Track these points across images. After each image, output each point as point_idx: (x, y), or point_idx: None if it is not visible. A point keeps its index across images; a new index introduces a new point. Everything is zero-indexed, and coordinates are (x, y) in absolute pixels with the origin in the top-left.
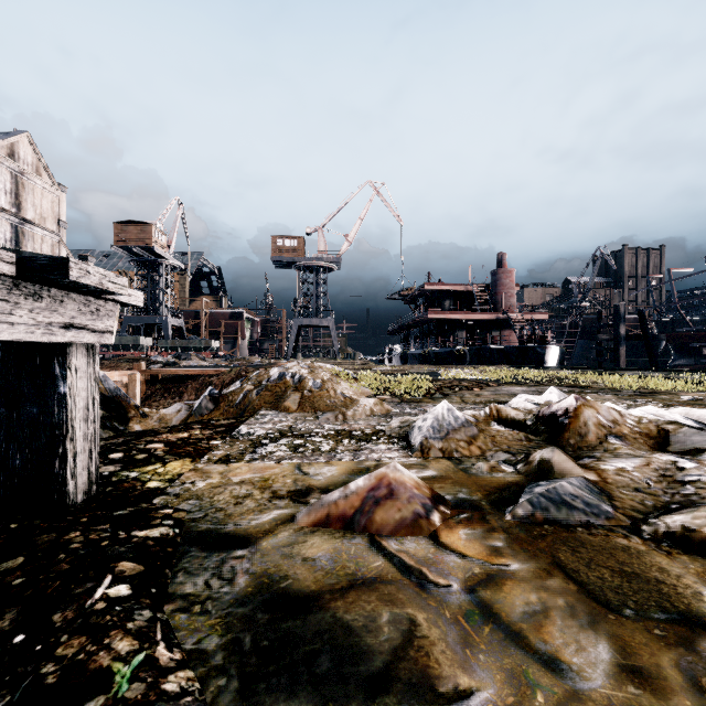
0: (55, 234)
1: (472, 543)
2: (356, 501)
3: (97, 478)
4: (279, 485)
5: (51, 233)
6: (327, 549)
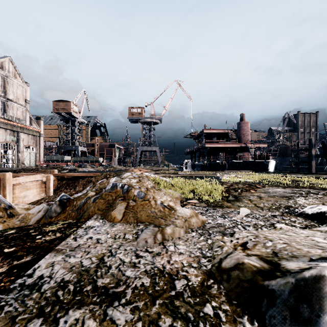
0: (24, 106)
1: None
2: None
3: None
4: None
5: (21, 106)
6: None
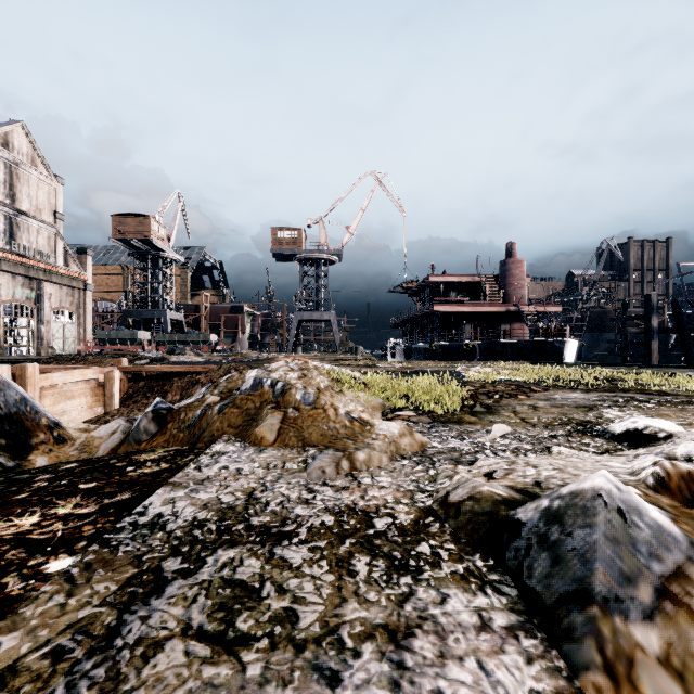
0: (52, 226)
1: None
2: None
3: None
4: None
5: (47, 225)
6: None
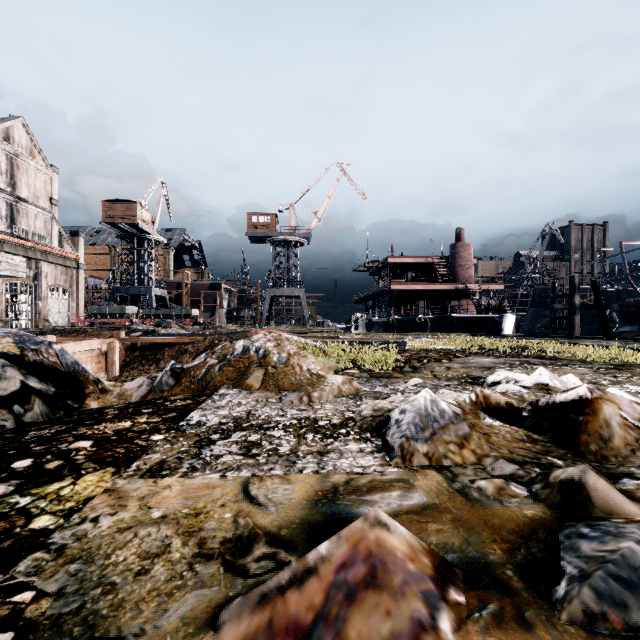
0: (48, 211)
1: None
2: (317, 593)
3: None
4: (212, 527)
5: (44, 210)
6: None
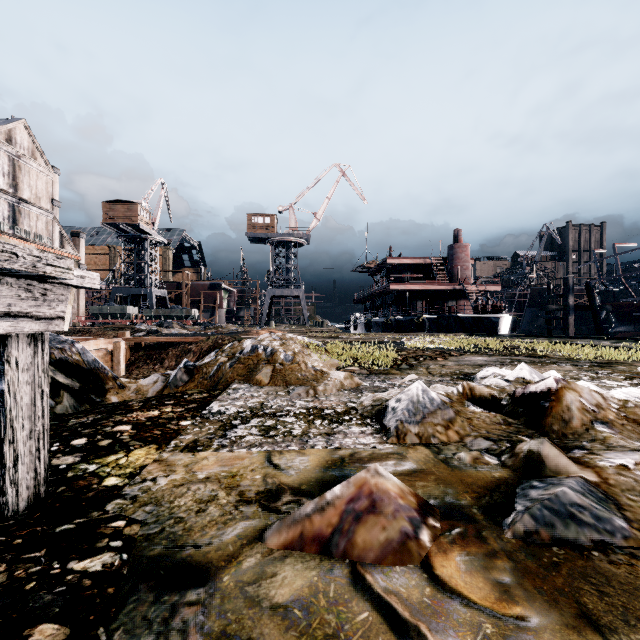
0: (49, 212)
1: (474, 577)
2: (334, 516)
3: (47, 478)
4: (247, 484)
5: (45, 211)
6: (300, 589)
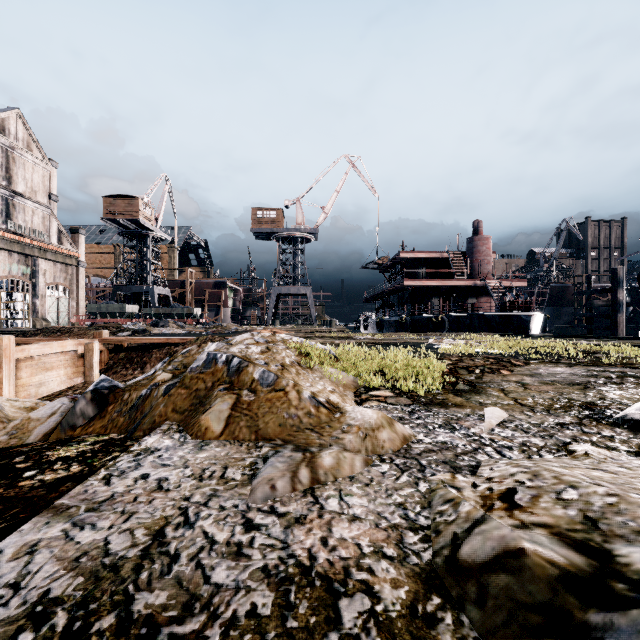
0: (46, 207)
1: None
2: None
3: None
4: None
5: (42, 206)
6: None
